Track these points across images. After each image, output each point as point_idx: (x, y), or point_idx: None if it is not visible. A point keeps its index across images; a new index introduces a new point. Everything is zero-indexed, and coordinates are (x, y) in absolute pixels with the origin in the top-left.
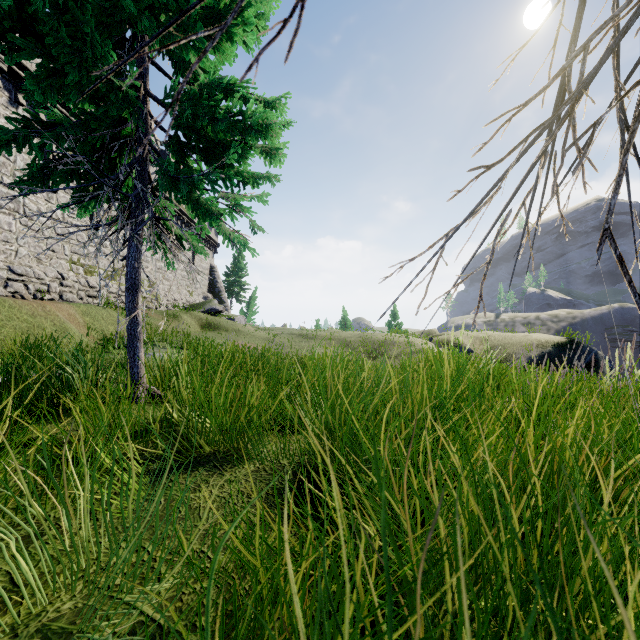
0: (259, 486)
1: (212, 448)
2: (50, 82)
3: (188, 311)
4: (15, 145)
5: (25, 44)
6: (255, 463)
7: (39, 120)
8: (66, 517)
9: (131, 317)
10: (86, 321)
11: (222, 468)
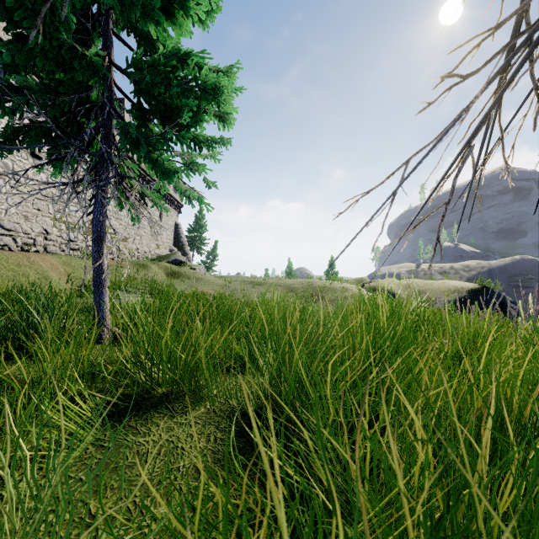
0: (208, 429)
1: (165, 389)
2: (17, 47)
3: (156, 262)
4: (5, 118)
5: None
6: (205, 404)
7: (11, 85)
8: (9, 466)
9: (96, 266)
10: (66, 270)
11: (173, 410)
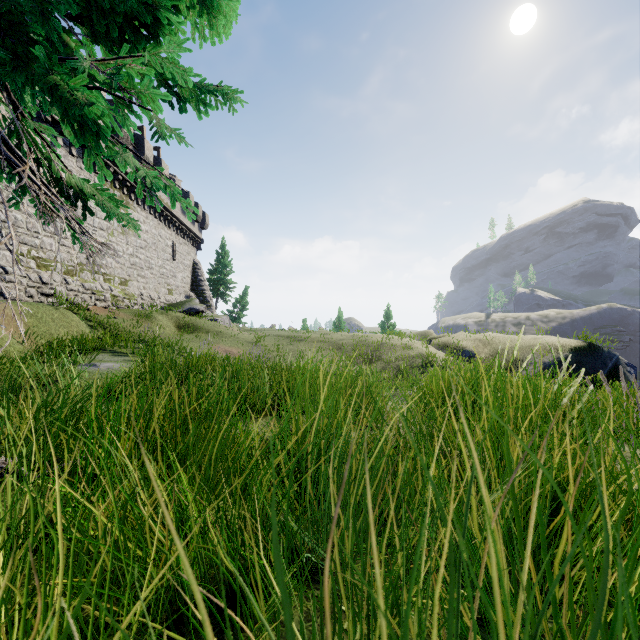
0: None
1: None
2: None
3: (164, 311)
4: None
5: None
6: None
7: None
8: None
9: None
10: (28, 323)
11: None
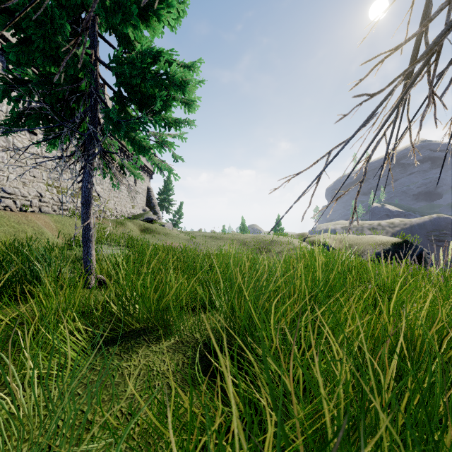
0: (177, 356)
1: (142, 324)
2: (22, 48)
3: (131, 220)
4: (6, 101)
5: (1, 18)
6: (175, 337)
7: (16, 78)
8: (23, 384)
9: (85, 225)
10: (57, 227)
11: (149, 341)
